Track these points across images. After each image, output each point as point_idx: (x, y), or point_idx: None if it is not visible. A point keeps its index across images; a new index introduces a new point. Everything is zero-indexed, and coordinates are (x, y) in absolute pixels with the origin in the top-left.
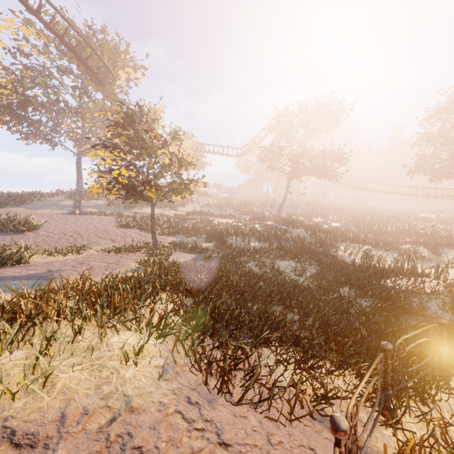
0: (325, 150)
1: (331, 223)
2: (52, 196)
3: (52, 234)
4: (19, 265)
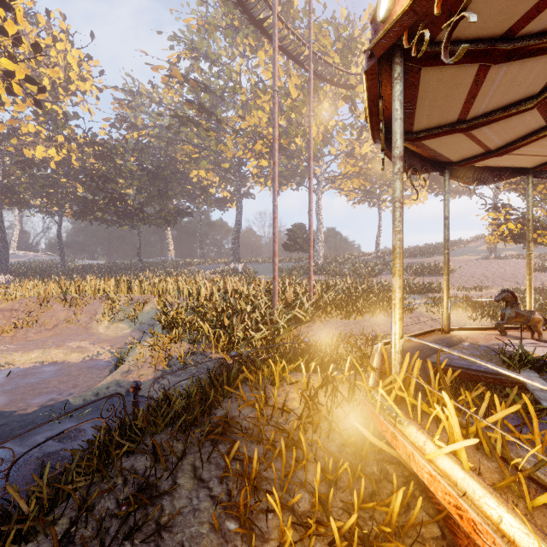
0: None
1: None
2: (470, 242)
3: (463, 276)
4: (439, 293)
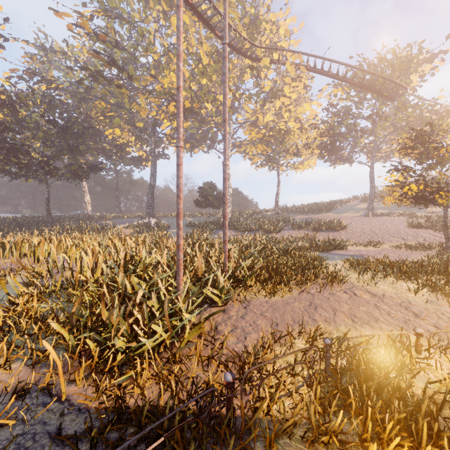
0: None
1: None
2: (348, 201)
3: (355, 232)
4: (342, 250)
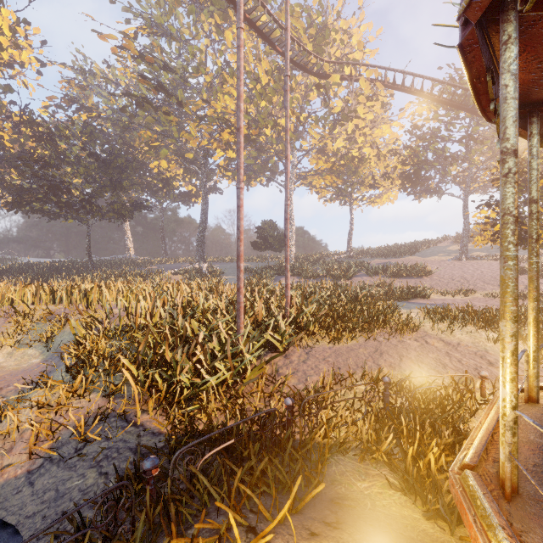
0: None
1: None
2: (438, 242)
3: (442, 279)
4: (424, 299)
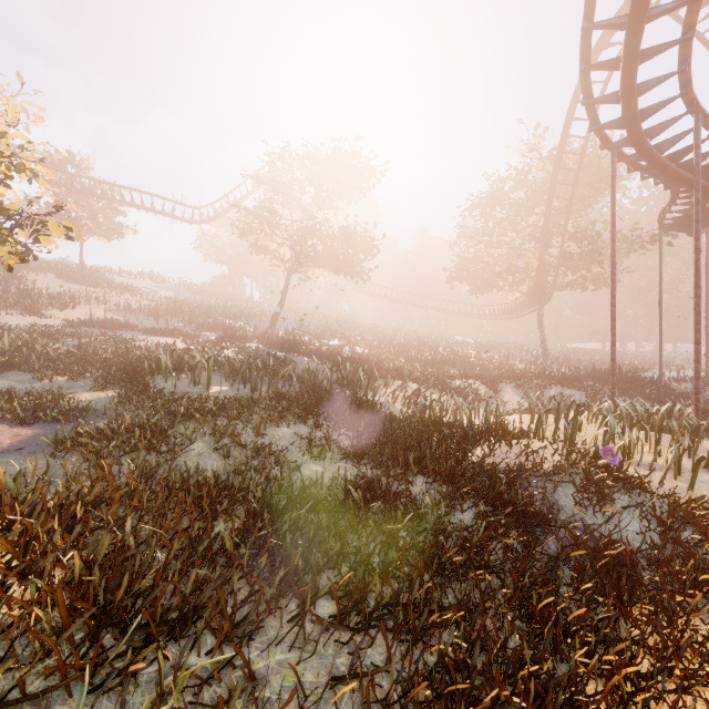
0: (348, 227)
1: (354, 347)
2: None
3: None
4: None
